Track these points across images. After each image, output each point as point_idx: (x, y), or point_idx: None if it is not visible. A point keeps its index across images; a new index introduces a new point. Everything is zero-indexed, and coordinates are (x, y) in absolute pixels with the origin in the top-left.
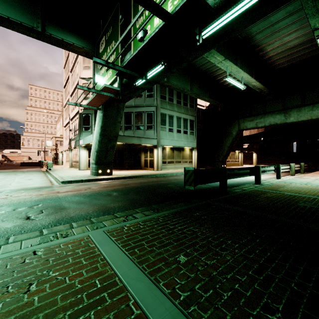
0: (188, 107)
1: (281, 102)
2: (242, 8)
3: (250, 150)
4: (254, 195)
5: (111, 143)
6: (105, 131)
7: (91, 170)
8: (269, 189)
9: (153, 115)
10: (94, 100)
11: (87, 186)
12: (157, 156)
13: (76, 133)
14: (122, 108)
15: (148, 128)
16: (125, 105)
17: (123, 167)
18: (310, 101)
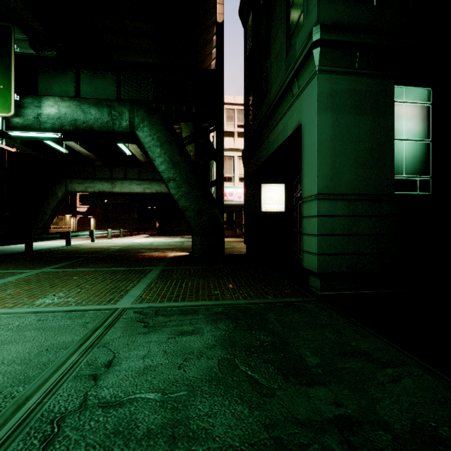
0: None
1: (110, 171)
2: (38, 135)
3: (87, 214)
4: (56, 251)
5: None
6: None
7: None
8: (73, 247)
9: None
10: None
11: None
12: None
13: None
14: None
15: None
16: None
17: None
18: (130, 177)
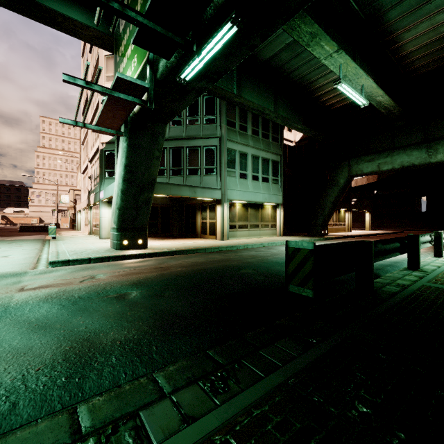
0: (270, 140)
1: (421, 130)
2: None
3: (362, 208)
4: None
5: (143, 194)
6: (133, 174)
7: (111, 240)
8: None
9: (216, 152)
10: (106, 114)
11: (92, 271)
12: (222, 217)
13: (96, 182)
14: (161, 134)
15: (208, 172)
16: (171, 136)
17: (170, 233)
18: None
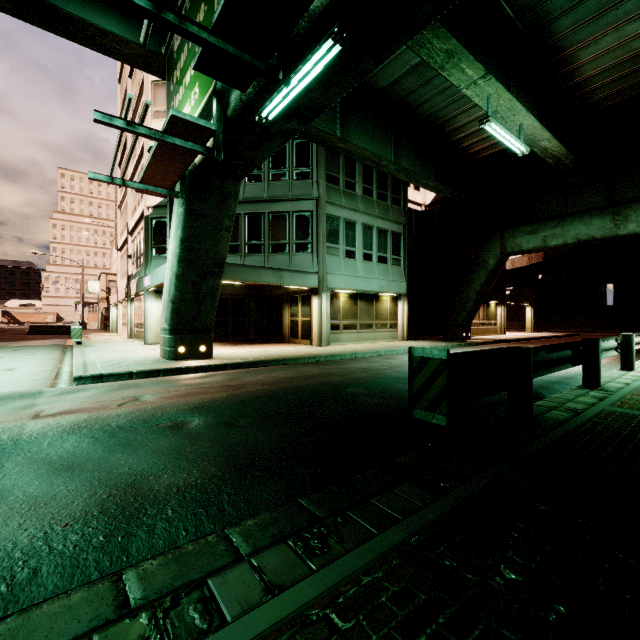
0: (389, 203)
1: (605, 189)
2: None
3: (521, 300)
4: (634, 438)
5: (208, 281)
6: (193, 252)
7: (162, 346)
8: None
9: (311, 219)
10: (155, 166)
11: (135, 391)
12: (320, 314)
13: (139, 263)
14: (233, 195)
15: (299, 249)
16: (247, 197)
17: (245, 337)
18: None
